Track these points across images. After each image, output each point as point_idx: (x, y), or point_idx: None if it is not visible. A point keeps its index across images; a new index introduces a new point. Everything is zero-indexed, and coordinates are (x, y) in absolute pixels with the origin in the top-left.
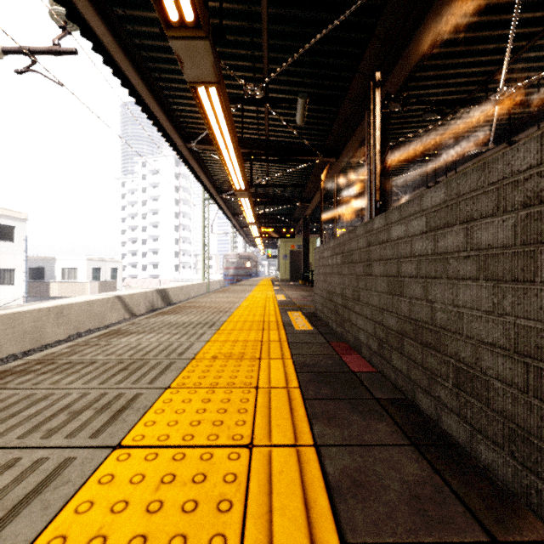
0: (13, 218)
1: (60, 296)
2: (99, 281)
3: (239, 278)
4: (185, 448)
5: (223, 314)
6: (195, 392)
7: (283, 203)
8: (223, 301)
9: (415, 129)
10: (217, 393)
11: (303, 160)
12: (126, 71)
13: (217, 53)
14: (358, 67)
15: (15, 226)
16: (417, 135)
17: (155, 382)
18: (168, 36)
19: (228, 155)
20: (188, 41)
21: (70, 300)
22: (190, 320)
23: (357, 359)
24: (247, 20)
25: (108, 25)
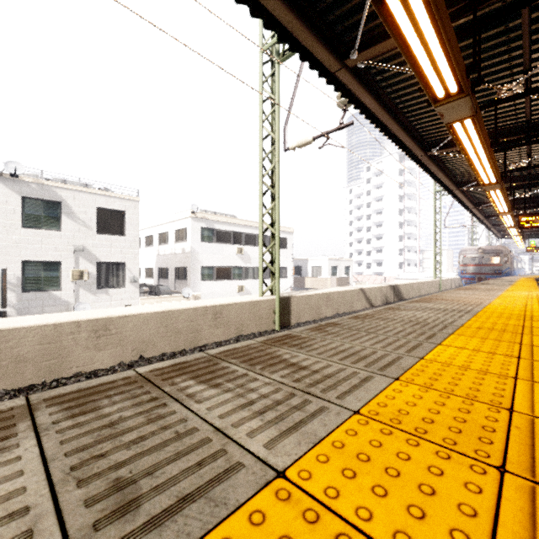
0: (286, 233)
1: (311, 287)
2: (337, 277)
3: (481, 276)
4: (476, 351)
5: (474, 307)
6: (472, 338)
7: None
8: (469, 297)
9: None
10: (488, 341)
11: None
12: (383, 121)
13: (473, 95)
14: None
15: (287, 238)
16: None
17: (442, 331)
18: (435, 107)
19: (476, 157)
20: (450, 103)
21: (332, 289)
22: (444, 307)
23: None
24: (503, 36)
25: (377, 100)
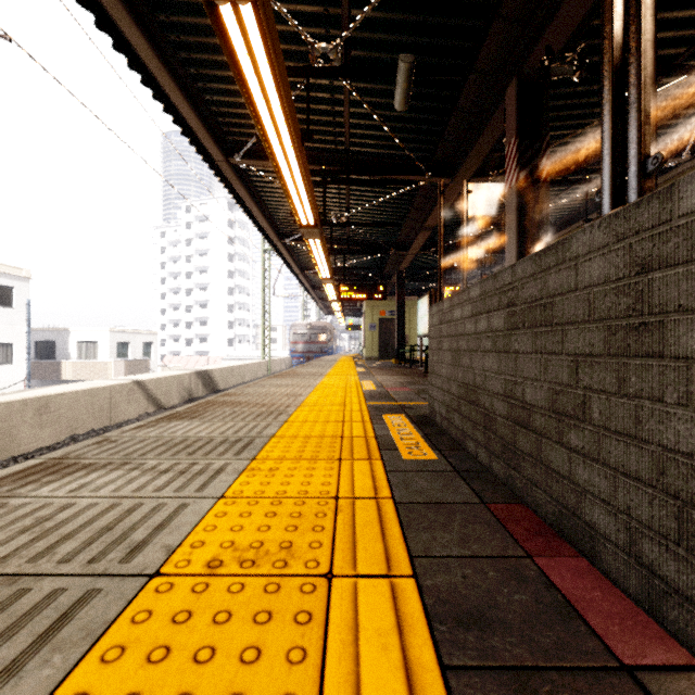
0: (10, 276)
1: (75, 379)
2: (127, 360)
3: (310, 355)
4: None
5: (272, 420)
6: None
7: (370, 251)
8: (279, 392)
9: (572, 130)
10: None
11: (400, 181)
12: (119, 22)
13: None
14: (499, 5)
15: (14, 287)
16: (574, 141)
17: None
18: None
19: (286, 163)
20: None
21: (64, 388)
22: (212, 432)
23: (591, 580)
24: None
25: None
